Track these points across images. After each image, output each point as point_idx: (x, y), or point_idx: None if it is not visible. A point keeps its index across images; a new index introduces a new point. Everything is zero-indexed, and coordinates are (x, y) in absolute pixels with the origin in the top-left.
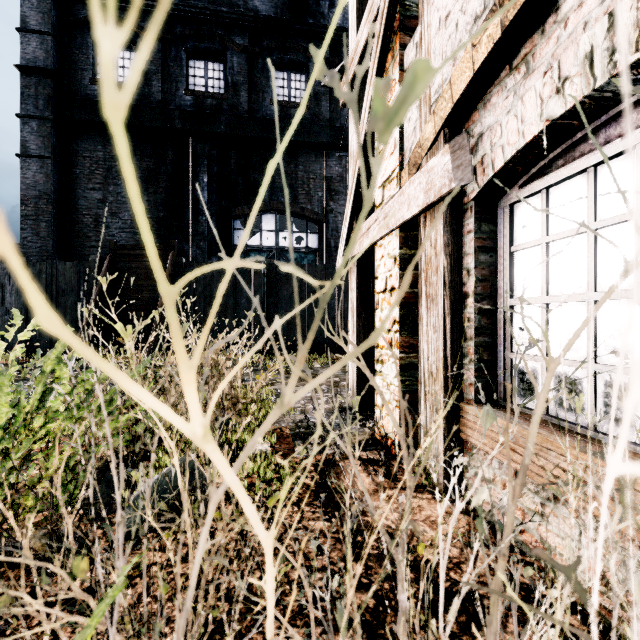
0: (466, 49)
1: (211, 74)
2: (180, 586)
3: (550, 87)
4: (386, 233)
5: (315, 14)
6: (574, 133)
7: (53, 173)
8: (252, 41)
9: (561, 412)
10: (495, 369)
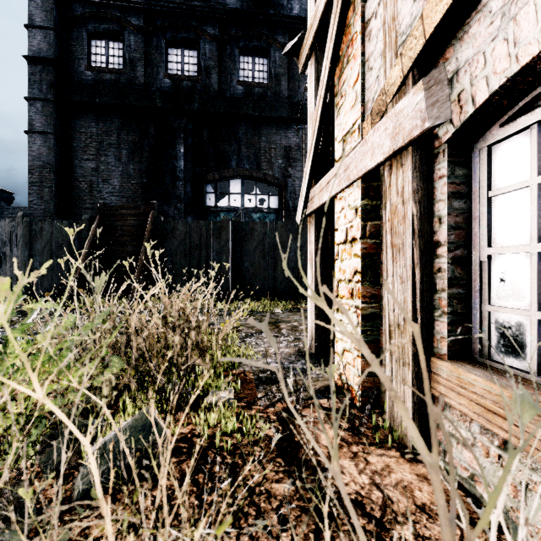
0: None
1: (187, 60)
2: None
3: None
4: (347, 185)
5: (276, 6)
6: None
7: (54, 146)
8: (221, 30)
9: None
10: (469, 322)
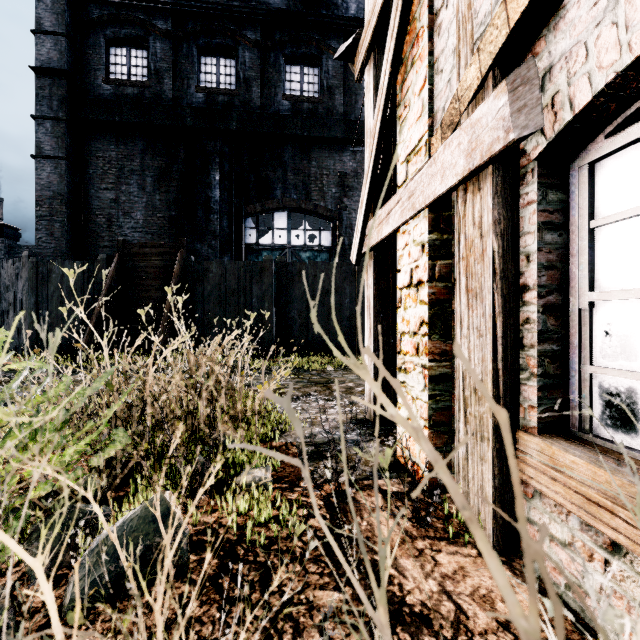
0: None
1: (223, 70)
2: None
3: None
4: (411, 215)
5: (328, 5)
6: None
7: (67, 173)
8: (264, 35)
9: None
10: (566, 387)
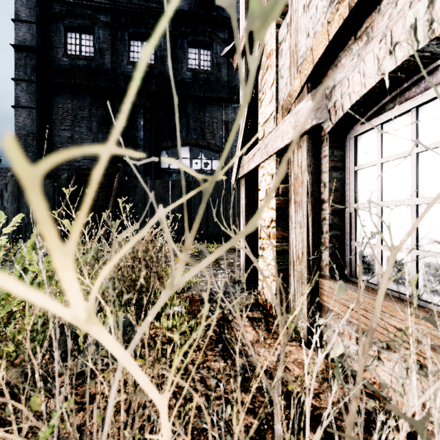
0: (323, 25)
1: None
2: (112, 416)
3: (384, 50)
4: (266, 158)
5: (217, 9)
6: (401, 84)
7: (37, 119)
8: (174, 27)
9: (392, 285)
10: (344, 254)
